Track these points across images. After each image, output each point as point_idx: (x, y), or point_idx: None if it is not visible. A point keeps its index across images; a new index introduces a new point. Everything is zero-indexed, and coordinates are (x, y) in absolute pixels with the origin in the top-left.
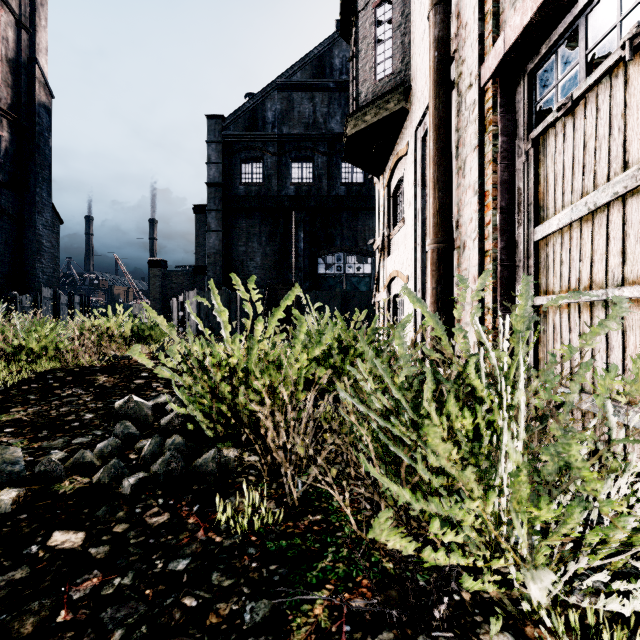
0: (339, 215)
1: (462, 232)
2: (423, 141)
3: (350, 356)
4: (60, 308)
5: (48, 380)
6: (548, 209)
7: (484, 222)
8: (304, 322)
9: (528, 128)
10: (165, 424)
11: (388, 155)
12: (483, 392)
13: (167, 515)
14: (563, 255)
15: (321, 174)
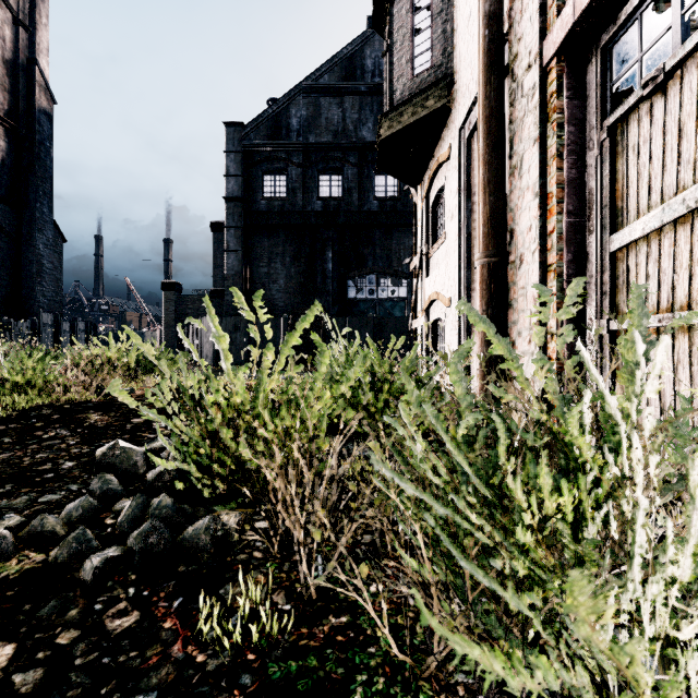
0: (371, 233)
1: (518, 243)
2: (468, 143)
3: (385, 392)
4: (62, 336)
5: (30, 419)
6: (629, 212)
7: (546, 230)
8: (326, 350)
9: (602, 114)
10: (152, 479)
11: (427, 162)
12: (589, 455)
13: (136, 615)
14: (650, 267)
15: (351, 187)
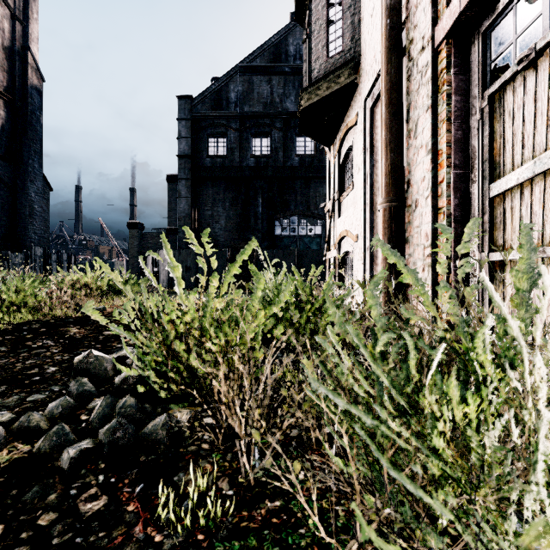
0: (293, 183)
1: (414, 191)
2: (371, 111)
3: (307, 311)
4: (49, 265)
5: (22, 332)
6: (505, 165)
7: (437, 180)
8: (261, 278)
9: (483, 86)
10: (119, 382)
11: (338, 126)
12: (490, 370)
13: (104, 499)
14: (523, 210)
15: (277, 147)
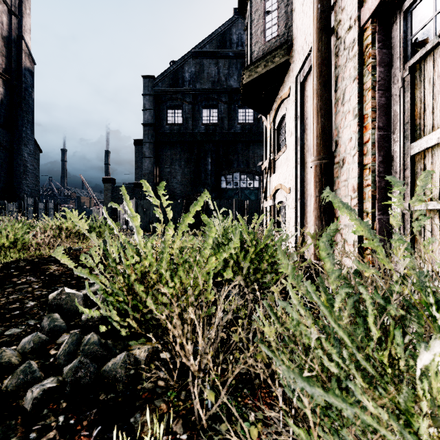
0: (236, 146)
1: (341, 150)
2: (302, 85)
3: (251, 253)
4: (39, 212)
5: (10, 269)
6: (425, 126)
7: (363, 140)
8: (213, 227)
9: (404, 58)
10: (85, 319)
11: (273, 99)
12: None
13: None
14: None
15: (223, 117)
